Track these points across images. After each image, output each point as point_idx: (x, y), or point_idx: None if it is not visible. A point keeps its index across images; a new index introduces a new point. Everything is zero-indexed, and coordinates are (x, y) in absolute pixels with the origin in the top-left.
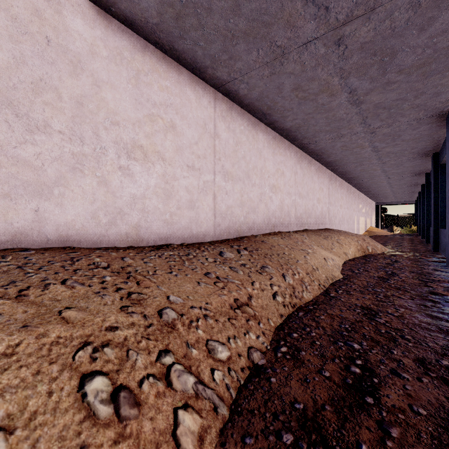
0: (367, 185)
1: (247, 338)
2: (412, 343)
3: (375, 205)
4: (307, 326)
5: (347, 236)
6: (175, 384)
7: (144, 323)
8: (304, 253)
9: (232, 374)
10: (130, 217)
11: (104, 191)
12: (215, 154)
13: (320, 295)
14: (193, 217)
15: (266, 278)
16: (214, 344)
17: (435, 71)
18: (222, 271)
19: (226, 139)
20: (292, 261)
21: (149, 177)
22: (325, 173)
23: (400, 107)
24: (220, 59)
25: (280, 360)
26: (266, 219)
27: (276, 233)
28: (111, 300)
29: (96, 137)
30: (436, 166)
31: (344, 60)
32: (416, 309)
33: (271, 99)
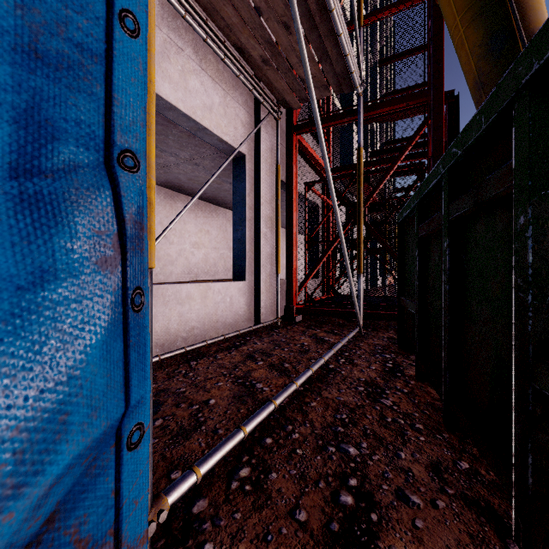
0: None
1: None
2: None
3: None
4: None
5: None
6: None
7: None
8: None
9: None
10: None
11: None
12: None
13: None
14: None
15: None
16: None
17: None
18: None
19: None
20: None
21: None
22: None
23: None
24: None
25: None
26: (186, 269)
27: (197, 281)
28: None
29: None
30: None
31: (209, 171)
32: None
33: (177, 183)
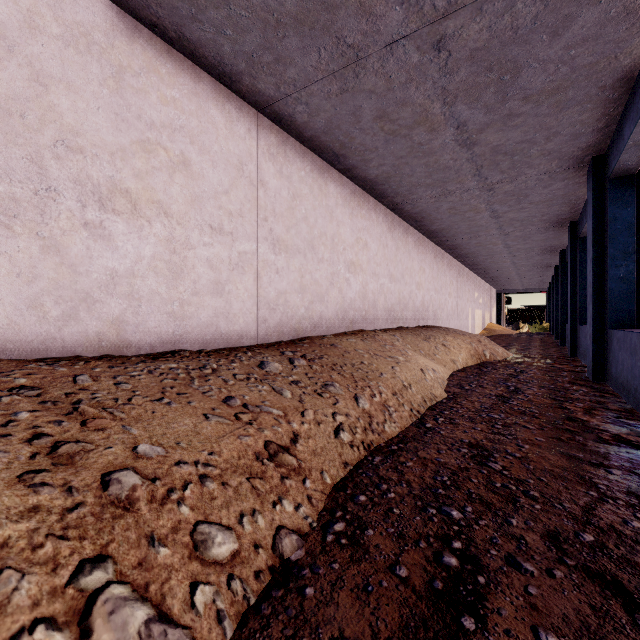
0: (485, 266)
1: (277, 511)
2: (540, 504)
3: (496, 294)
4: (384, 481)
5: (457, 337)
6: (99, 633)
7: (63, 503)
8: (392, 362)
9: (235, 587)
10: (106, 307)
11: (55, 263)
12: (259, 211)
13: (411, 427)
14: (220, 308)
15: (328, 403)
16: (208, 532)
17: (573, 100)
18: (256, 394)
19: (276, 190)
20: (374, 374)
21: (141, 243)
22: (427, 247)
23: (527, 153)
24: (261, 61)
25: (330, 550)
26: (340, 311)
27: (356, 332)
28: (7, 461)
29: (38, 170)
30: (574, 240)
31: (448, 76)
32: (547, 444)
33: (345, 131)
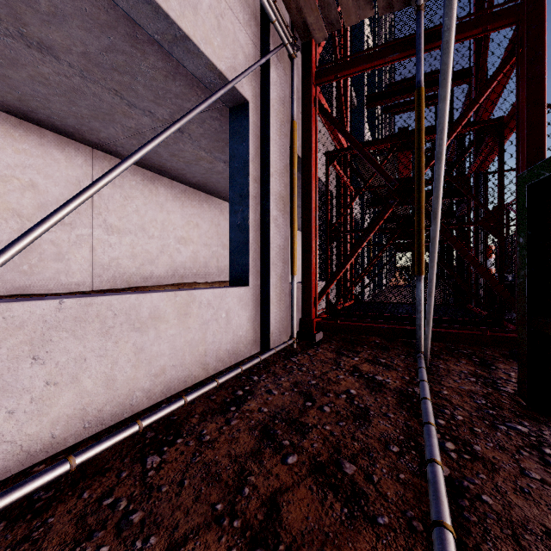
0: None
1: None
2: None
3: None
4: None
5: None
6: None
7: None
8: None
9: None
10: None
11: None
12: (94, 209)
13: None
14: (62, 269)
15: None
16: None
17: None
18: None
19: (110, 195)
20: None
21: (0, 233)
22: None
23: None
24: (82, 129)
25: None
26: (170, 270)
27: (184, 283)
28: None
29: None
30: None
31: (197, 142)
32: None
33: (157, 160)
